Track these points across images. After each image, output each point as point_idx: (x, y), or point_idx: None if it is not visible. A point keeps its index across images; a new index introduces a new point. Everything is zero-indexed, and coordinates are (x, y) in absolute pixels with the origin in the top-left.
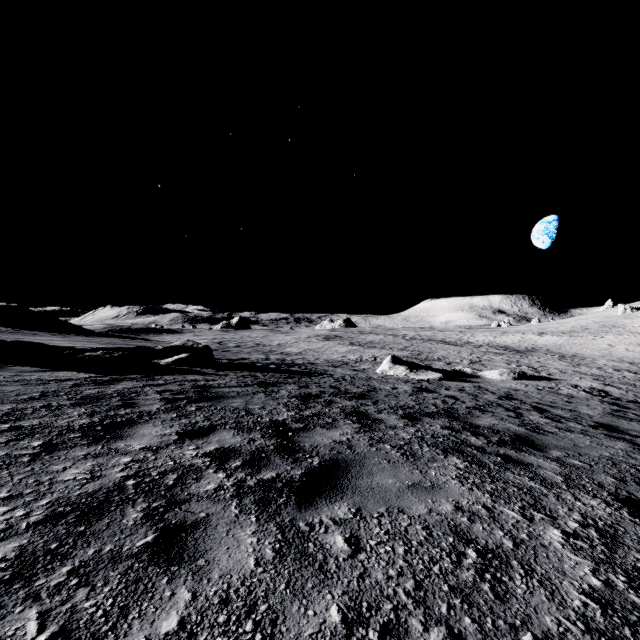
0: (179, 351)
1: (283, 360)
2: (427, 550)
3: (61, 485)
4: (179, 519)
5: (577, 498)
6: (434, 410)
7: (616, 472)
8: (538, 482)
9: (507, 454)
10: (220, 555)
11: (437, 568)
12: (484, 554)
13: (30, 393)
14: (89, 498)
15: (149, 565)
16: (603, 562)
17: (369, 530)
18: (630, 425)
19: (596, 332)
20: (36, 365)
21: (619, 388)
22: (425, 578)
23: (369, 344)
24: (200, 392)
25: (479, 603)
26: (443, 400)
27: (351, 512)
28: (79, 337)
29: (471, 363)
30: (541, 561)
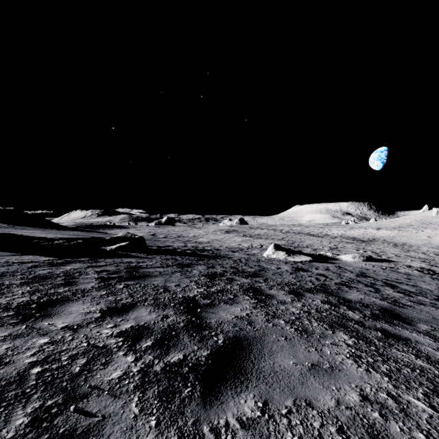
0: (121, 240)
1: (196, 247)
2: None
3: None
4: (69, 426)
5: None
6: (312, 286)
7: None
8: (425, 360)
9: (384, 328)
10: None
11: None
12: None
13: None
14: None
15: None
16: None
17: (280, 437)
18: None
19: (418, 227)
20: (11, 250)
21: None
22: None
23: (257, 236)
24: (130, 272)
25: None
26: (316, 277)
27: (258, 407)
28: (55, 231)
29: (330, 249)
30: None
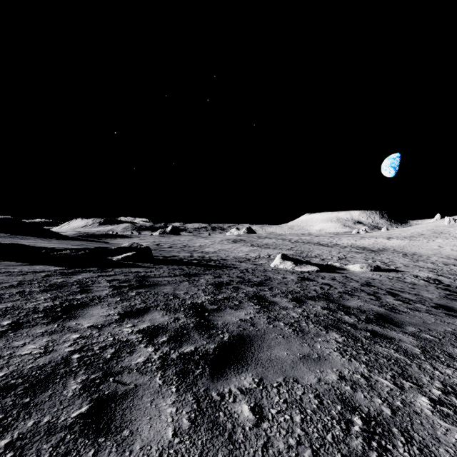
0: (127, 250)
1: (203, 257)
2: (320, 418)
3: (18, 359)
4: (111, 390)
5: (435, 367)
6: (315, 294)
7: None
8: (402, 353)
9: (374, 330)
10: (143, 425)
11: (330, 436)
12: (368, 421)
13: (10, 282)
14: (39, 371)
15: (79, 437)
16: None
17: (270, 399)
18: None
19: (429, 237)
20: (20, 260)
21: (448, 278)
22: (320, 447)
23: (265, 245)
24: (140, 281)
25: None
26: (321, 287)
27: (255, 382)
28: (56, 240)
29: (339, 259)
30: (417, 428)
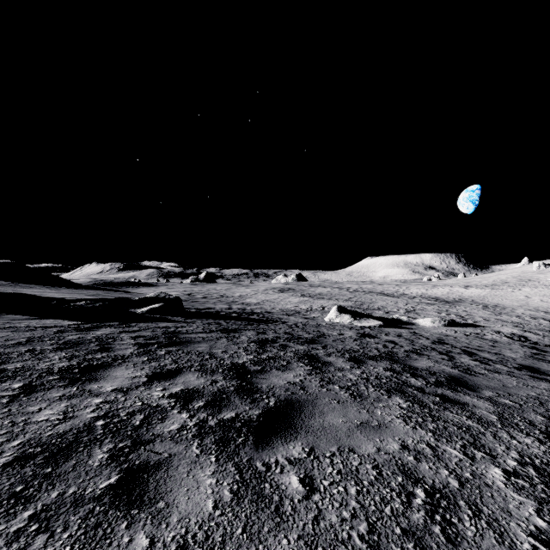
0: (153, 301)
1: (244, 309)
2: (378, 490)
3: (34, 426)
4: (143, 460)
5: (512, 436)
6: (376, 353)
7: (544, 411)
8: (475, 421)
9: (444, 394)
10: (180, 497)
11: (388, 509)
12: (432, 494)
13: (18, 339)
14: (59, 439)
15: (110, 508)
16: (545, 502)
17: (322, 470)
18: (549, 367)
19: (514, 285)
20: (27, 314)
21: (536, 334)
22: (378, 520)
23: (318, 296)
24: (170, 338)
25: (432, 547)
26: (384, 344)
27: (305, 451)
28: (68, 289)
29: (407, 312)
30: (487, 501)
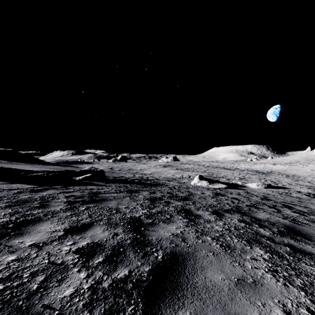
0: (87, 172)
1: (142, 177)
2: None
3: None
4: None
5: None
6: (229, 208)
7: None
8: None
9: (291, 244)
10: None
11: None
12: None
13: None
14: None
15: None
16: None
17: None
18: None
19: (303, 163)
20: (4, 180)
21: None
22: None
23: (186, 169)
24: (92, 196)
25: None
26: (231, 201)
27: None
28: (40, 165)
29: (240, 179)
30: None
